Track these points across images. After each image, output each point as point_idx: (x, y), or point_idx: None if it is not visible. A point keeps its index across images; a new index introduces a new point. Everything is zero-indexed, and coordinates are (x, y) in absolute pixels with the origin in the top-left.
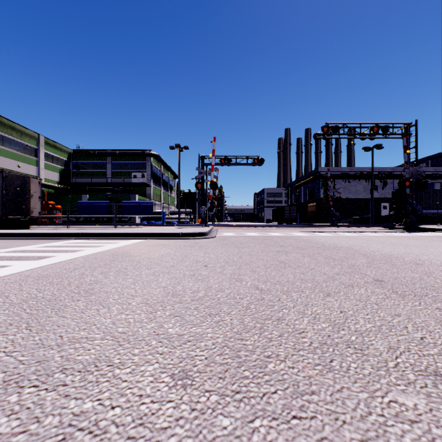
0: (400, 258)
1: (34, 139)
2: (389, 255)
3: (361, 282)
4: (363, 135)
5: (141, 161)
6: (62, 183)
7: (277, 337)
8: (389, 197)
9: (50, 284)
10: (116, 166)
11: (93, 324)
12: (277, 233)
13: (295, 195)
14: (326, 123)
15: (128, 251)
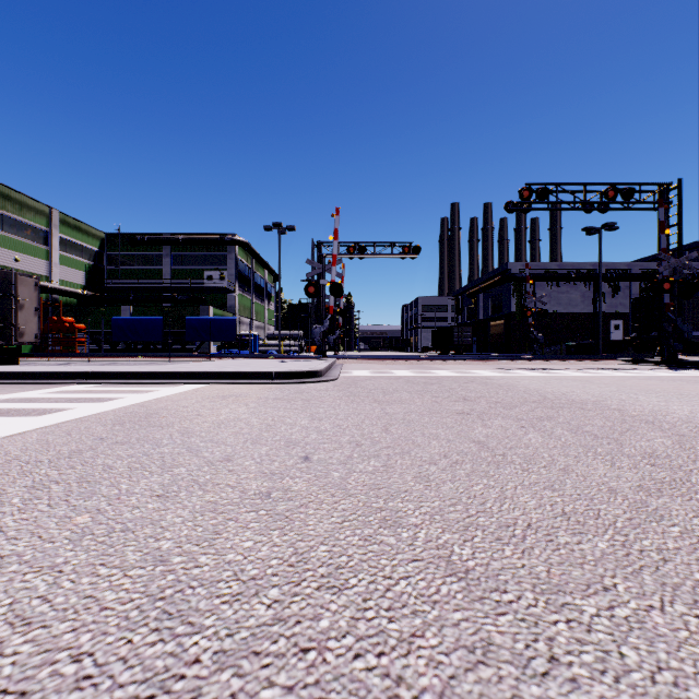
0: None
1: (42, 216)
2: None
3: None
4: (589, 205)
5: (220, 253)
6: (90, 288)
7: None
8: (624, 310)
9: None
10: (178, 261)
11: None
12: (446, 372)
13: (470, 307)
14: (527, 183)
15: (157, 411)
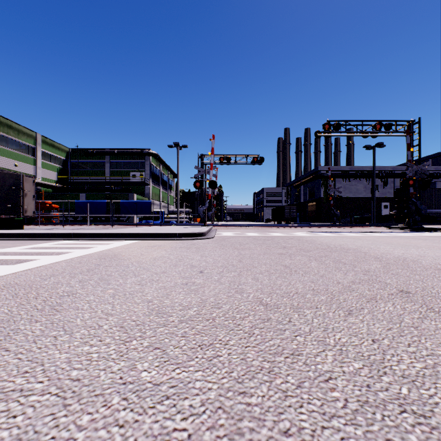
0: (417, 262)
1: (31, 138)
2: (403, 258)
3: (384, 293)
4: (365, 133)
5: (140, 161)
6: (60, 182)
7: (294, 389)
8: (390, 196)
9: (13, 297)
10: (114, 165)
11: (40, 362)
12: (278, 233)
13: (295, 194)
14: (327, 120)
15: (119, 253)
